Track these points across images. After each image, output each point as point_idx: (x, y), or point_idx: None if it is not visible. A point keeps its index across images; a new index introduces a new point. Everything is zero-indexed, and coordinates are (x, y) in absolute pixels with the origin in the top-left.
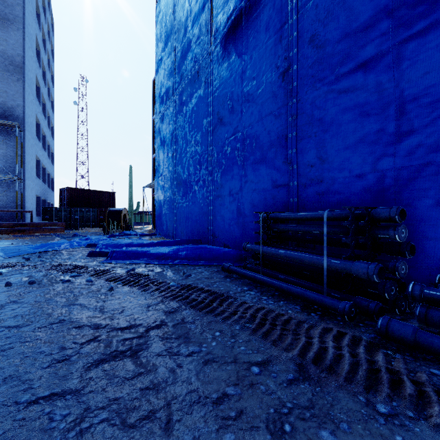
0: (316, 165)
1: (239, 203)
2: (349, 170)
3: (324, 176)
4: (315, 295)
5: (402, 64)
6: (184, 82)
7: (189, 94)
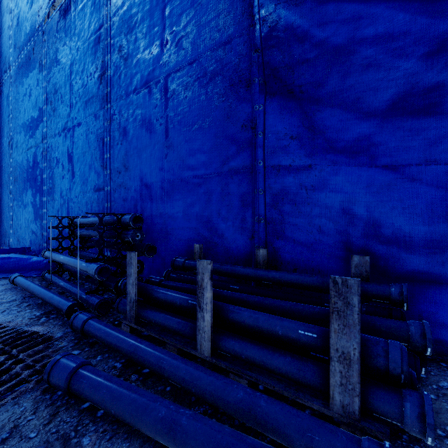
0: (122, 172)
1: (69, 206)
2: (141, 180)
3: (127, 183)
4: (56, 300)
5: (168, 93)
6: (20, 56)
7: (25, 72)
